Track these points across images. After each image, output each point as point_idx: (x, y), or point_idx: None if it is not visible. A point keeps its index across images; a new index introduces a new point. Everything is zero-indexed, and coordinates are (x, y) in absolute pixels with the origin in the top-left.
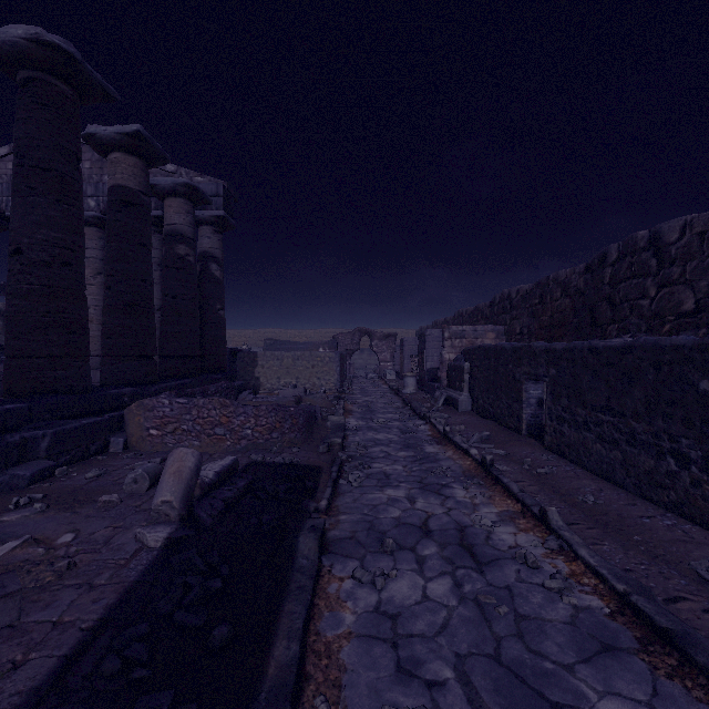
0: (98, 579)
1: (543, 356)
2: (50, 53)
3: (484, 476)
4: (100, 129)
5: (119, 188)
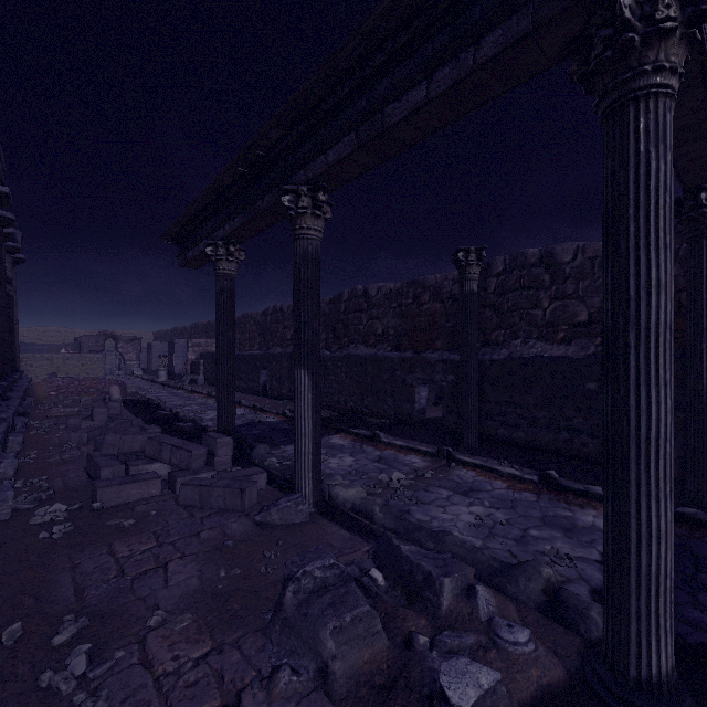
0: None
1: None
2: (4, 219)
3: (208, 397)
4: None
5: None
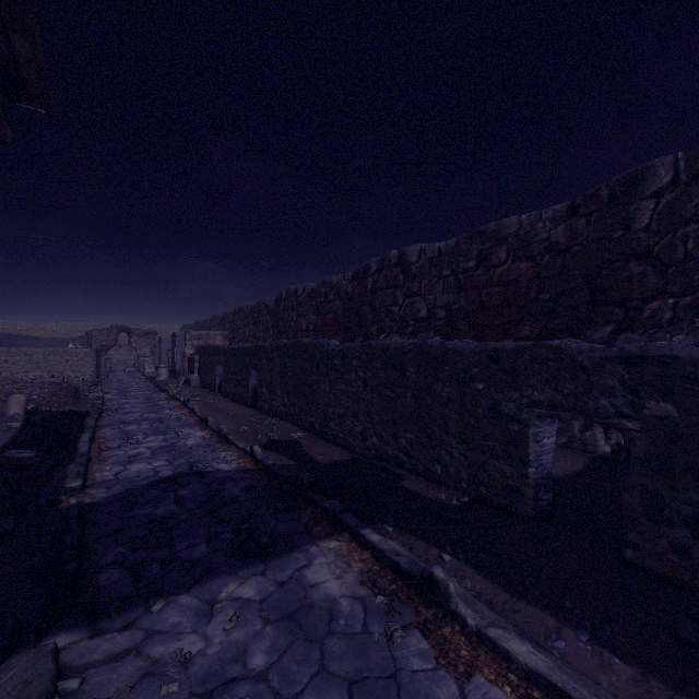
0: None
1: (222, 351)
2: None
3: (183, 406)
4: None
5: None
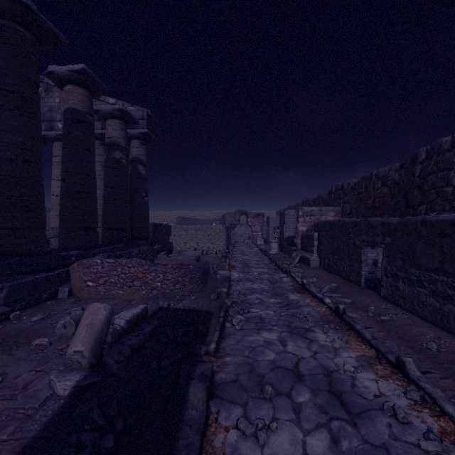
0: (1, 434)
1: (379, 228)
2: (13, 5)
3: (338, 322)
4: (57, 68)
5: (71, 110)
